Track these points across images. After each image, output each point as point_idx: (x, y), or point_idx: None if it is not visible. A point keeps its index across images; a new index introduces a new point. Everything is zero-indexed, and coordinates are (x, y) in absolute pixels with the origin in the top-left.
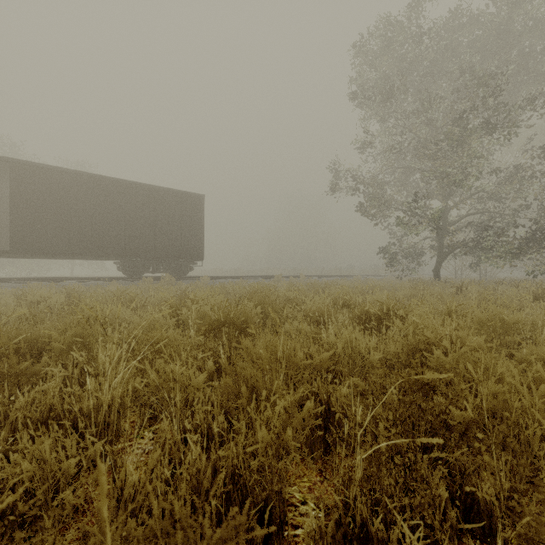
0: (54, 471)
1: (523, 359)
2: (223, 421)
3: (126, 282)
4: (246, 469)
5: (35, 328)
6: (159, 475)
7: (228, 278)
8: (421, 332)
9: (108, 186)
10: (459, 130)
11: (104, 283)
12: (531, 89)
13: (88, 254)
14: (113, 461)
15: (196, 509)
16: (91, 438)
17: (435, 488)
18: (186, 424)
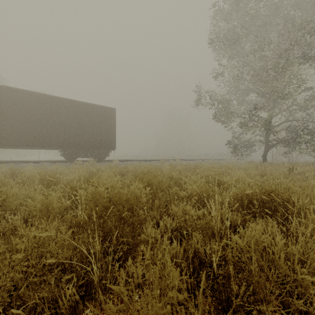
0: None
1: None
2: None
3: (65, 163)
4: None
5: None
6: None
7: (131, 161)
8: None
9: (53, 101)
10: (284, 62)
11: (50, 164)
12: None
13: (39, 145)
14: None
15: None
16: None
17: None
18: None
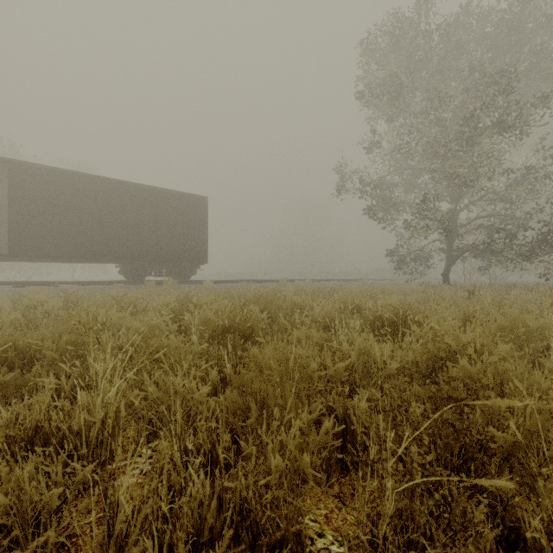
0: (34, 503)
1: (552, 369)
2: (229, 439)
3: (127, 286)
4: (257, 504)
5: (28, 334)
6: (155, 509)
7: (232, 281)
8: (441, 339)
9: (109, 187)
10: (470, 130)
11: (105, 287)
12: (544, 88)
13: (88, 257)
14: (104, 488)
15: (198, 549)
16: (76, 465)
17: (481, 527)
18: (187, 444)
